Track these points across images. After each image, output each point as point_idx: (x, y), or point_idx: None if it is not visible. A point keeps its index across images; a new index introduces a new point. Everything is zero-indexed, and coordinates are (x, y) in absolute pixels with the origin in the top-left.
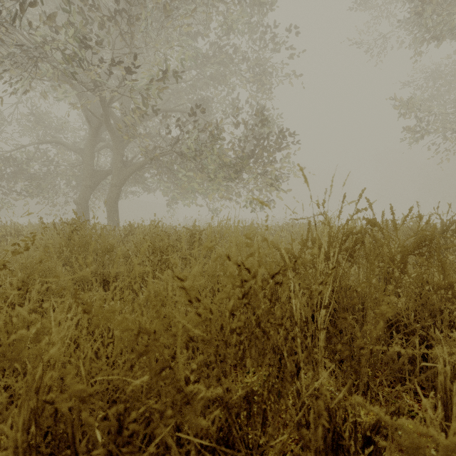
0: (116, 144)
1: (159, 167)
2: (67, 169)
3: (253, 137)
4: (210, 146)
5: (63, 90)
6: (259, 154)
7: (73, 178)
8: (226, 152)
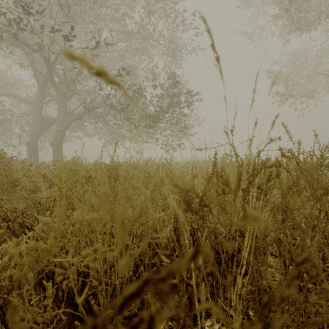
0: (60, 98)
1: (95, 117)
2: (20, 117)
3: (168, 95)
4: (134, 100)
5: (17, 54)
6: (172, 108)
7: (25, 124)
8: (147, 105)
